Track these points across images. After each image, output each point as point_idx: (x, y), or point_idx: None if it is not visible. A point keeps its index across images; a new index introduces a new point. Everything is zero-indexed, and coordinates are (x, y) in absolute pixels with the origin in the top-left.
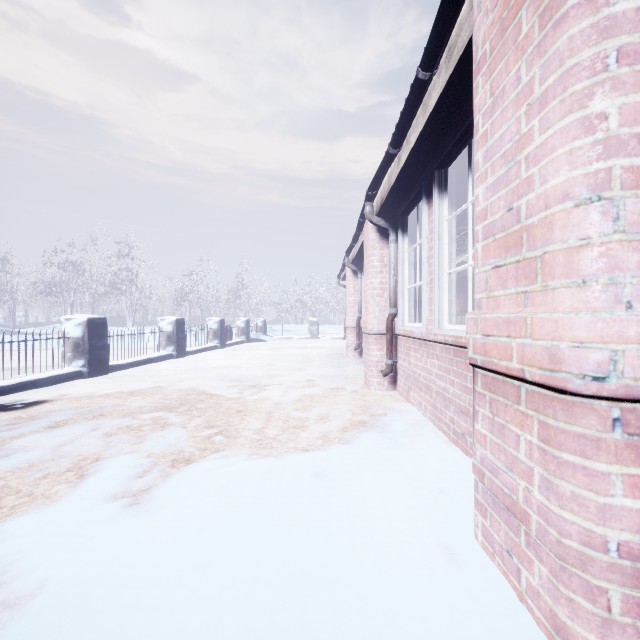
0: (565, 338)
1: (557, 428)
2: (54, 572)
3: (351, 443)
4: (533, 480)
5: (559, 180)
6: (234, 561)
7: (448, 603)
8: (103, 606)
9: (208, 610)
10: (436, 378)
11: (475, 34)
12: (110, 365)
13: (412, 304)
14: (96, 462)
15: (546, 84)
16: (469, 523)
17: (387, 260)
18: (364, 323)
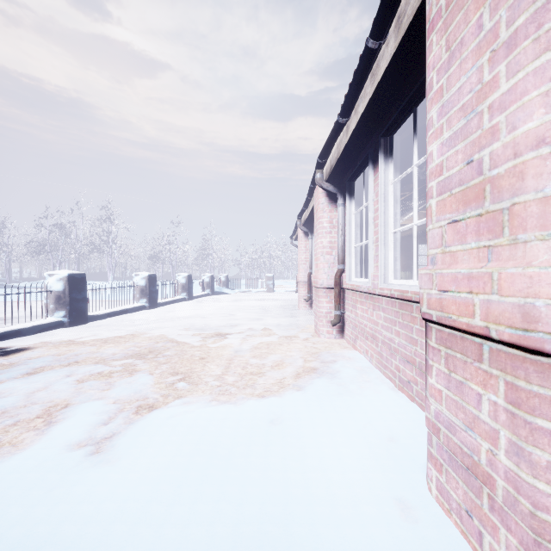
0: (542, 295)
1: (530, 391)
2: (6, 530)
3: (304, 389)
4: (499, 443)
5: (532, 125)
6: (189, 518)
7: None
8: None
9: None
10: (382, 329)
11: None
12: (89, 315)
13: (358, 261)
14: (65, 409)
15: (515, 25)
16: (421, 474)
17: (335, 222)
18: (315, 278)
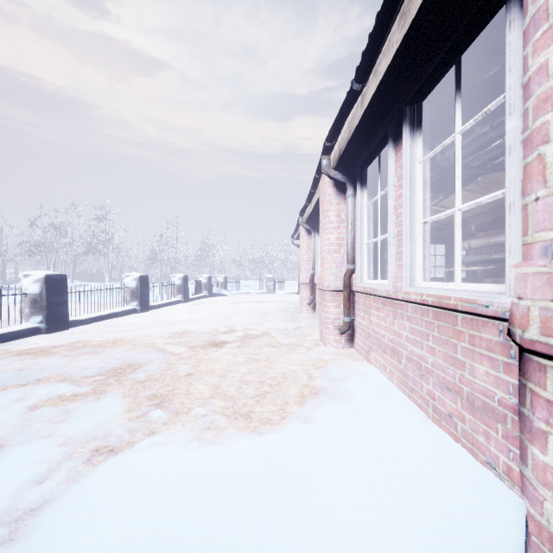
0: None
1: None
2: None
3: (312, 422)
4: None
5: None
6: None
7: None
8: None
9: None
10: (407, 342)
11: None
12: (71, 320)
13: (371, 260)
14: None
15: None
16: None
17: (344, 215)
18: (320, 279)
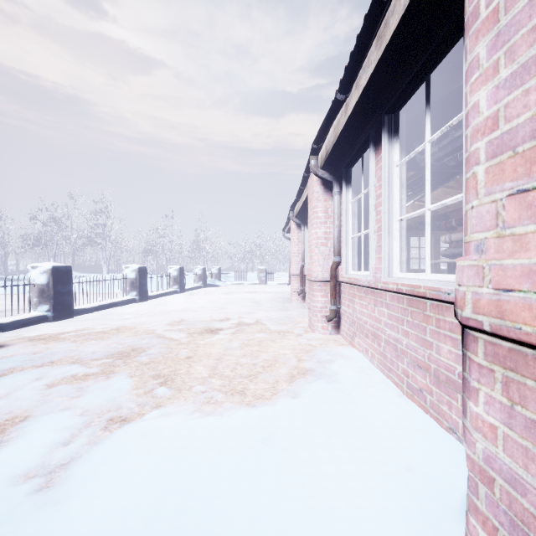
0: None
1: None
2: None
3: (300, 397)
4: None
5: None
6: None
7: None
8: None
9: None
10: (385, 327)
11: None
12: (75, 309)
13: (355, 253)
14: (23, 423)
15: None
16: (457, 526)
17: (331, 211)
18: (309, 271)
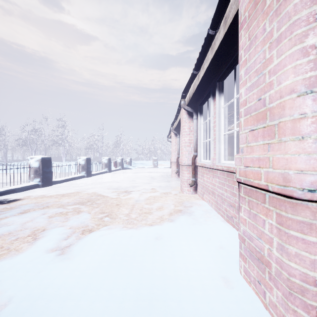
0: (292, 168)
1: (287, 217)
2: (17, 292)
3: (174, 221)
4: (273, 244)
5: (288, 82)
6: (113, 286)
7: (227, 310)
8: (42, 312)
9: (98, 314)
10: (217, 188)
11: (240, 8)
12: (53, 181)
13: (205, 150)
14: (43, 231)
15: (280, 31)
16: (236, 265)
17: (192, 128)
18: (180, 160)
